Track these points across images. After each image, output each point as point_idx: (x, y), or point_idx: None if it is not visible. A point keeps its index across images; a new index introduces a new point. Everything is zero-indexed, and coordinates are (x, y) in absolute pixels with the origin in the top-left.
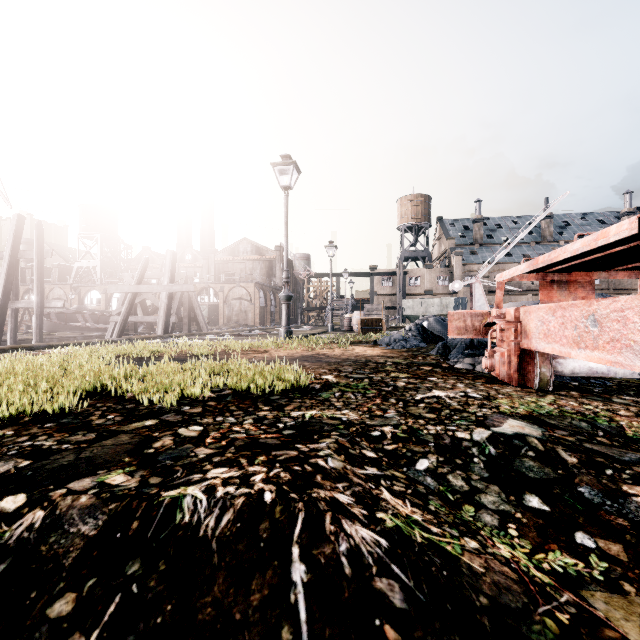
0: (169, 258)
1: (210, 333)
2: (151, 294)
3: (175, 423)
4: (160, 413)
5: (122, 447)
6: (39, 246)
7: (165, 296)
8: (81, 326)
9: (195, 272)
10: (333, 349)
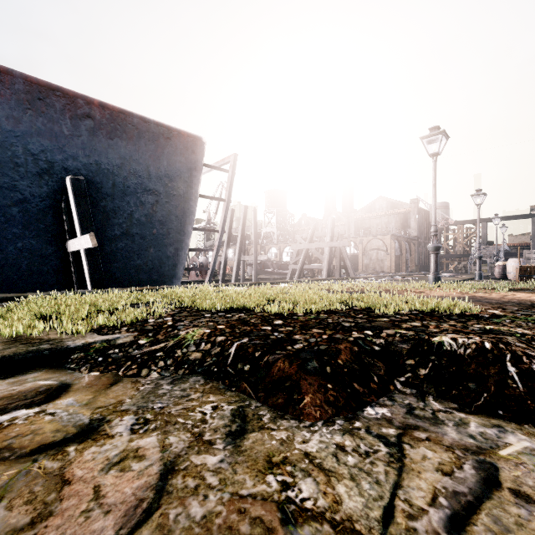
0: (330, 222)
1: (359, 278)
2: (314, 249)
3: (400, 321)
4: (385, 317)
5: (386, 325)
6: (255, 223)
7: (327, 250)
8: (271, 271)
9: (344, 230)
10: (489, 293)
